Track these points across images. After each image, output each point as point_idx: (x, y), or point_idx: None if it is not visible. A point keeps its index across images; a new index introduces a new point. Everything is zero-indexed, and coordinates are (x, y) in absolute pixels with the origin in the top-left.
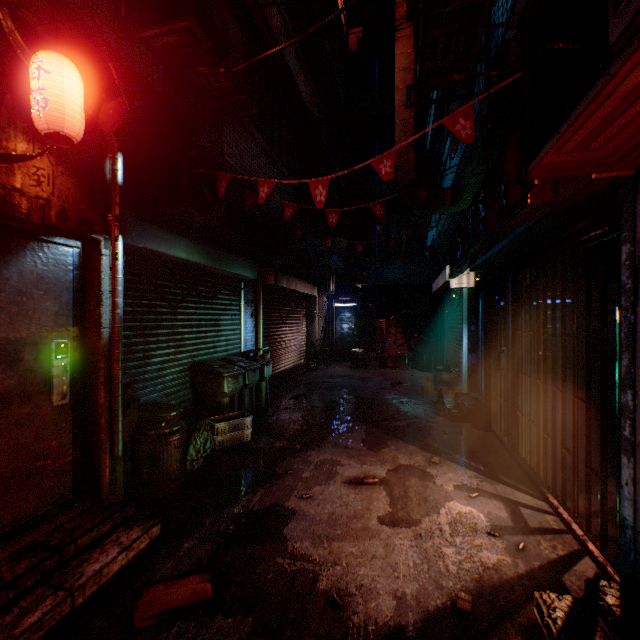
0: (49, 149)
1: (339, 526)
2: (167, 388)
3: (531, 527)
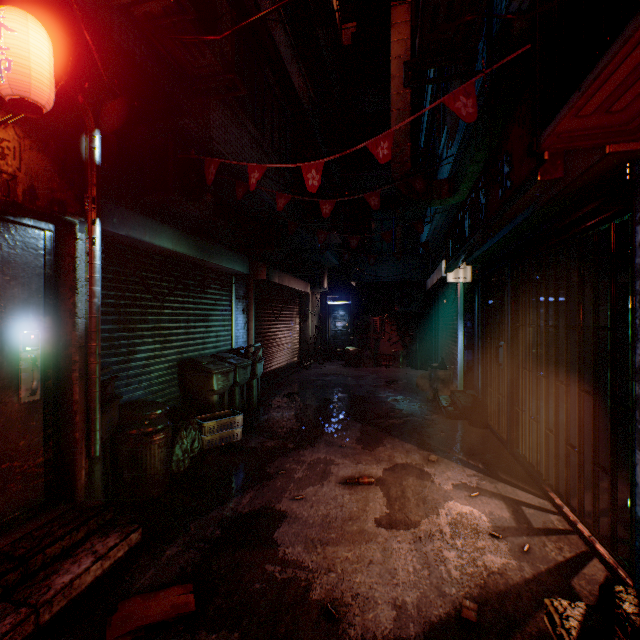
0: (13, 118)
1: (333, 529)
2: (153, 385)
3: (535, 528)
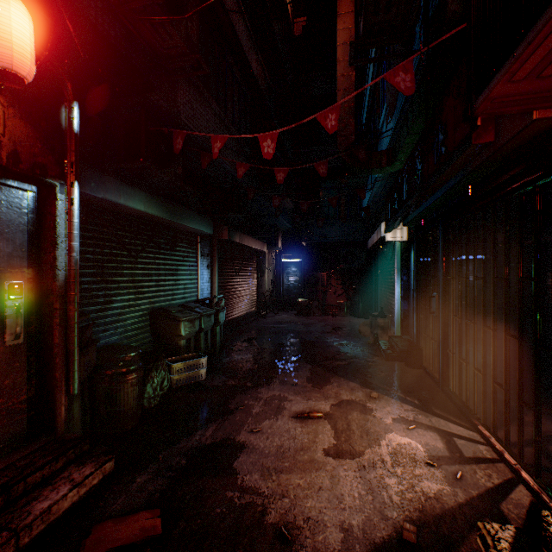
0: None
1: (287, 459)
2: (127, 331)
3: (466, 457)
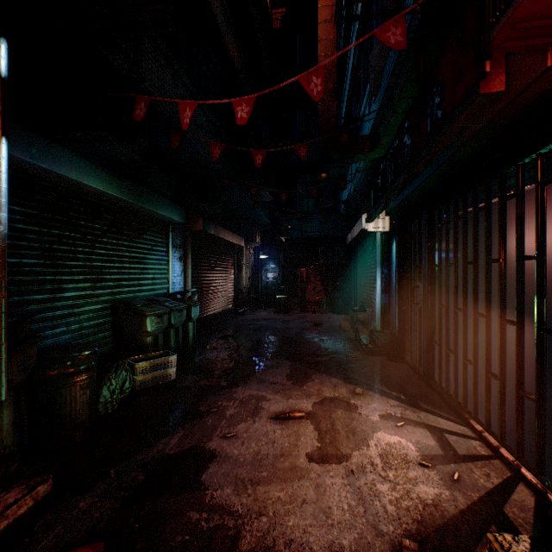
0: None
1: (265, 467)
2: (83, 327)
3: (461, 454)
